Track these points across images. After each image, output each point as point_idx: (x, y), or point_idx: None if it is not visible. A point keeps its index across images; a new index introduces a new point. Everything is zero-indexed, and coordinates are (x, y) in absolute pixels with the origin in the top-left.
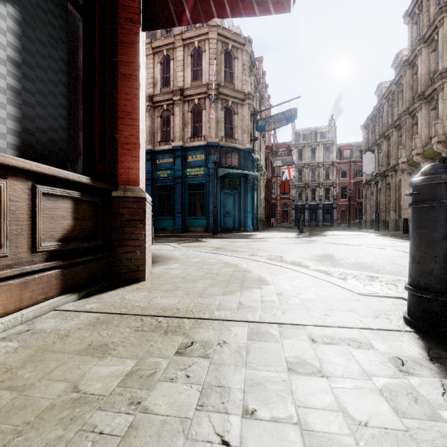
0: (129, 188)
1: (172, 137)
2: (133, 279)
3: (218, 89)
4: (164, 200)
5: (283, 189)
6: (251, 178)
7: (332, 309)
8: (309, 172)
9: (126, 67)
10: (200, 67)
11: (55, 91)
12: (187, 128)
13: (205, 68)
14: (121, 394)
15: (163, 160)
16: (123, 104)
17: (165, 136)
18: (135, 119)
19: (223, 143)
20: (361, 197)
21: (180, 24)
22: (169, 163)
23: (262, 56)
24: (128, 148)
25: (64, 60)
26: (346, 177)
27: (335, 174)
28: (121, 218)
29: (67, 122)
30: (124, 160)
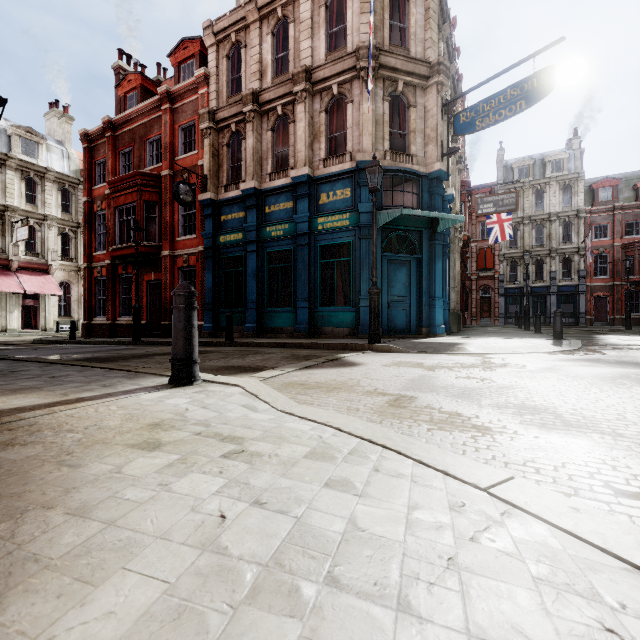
0: None
1: (292, 164)
2: None
3: (378, 57)
4: (278, 277)
5: (482, 262)
6: (442, 230)
7: None
8: (530, 232)
9: None
10: (342, 25)
11: None
12: (318, 142)
13: (352, 22)
14: None
15: (276, 207)
16: None
17: (281, 164)
18: None
19: (386, 163)
20: (637, 271)
21: None
22: (286, 211)
23: (455, 16)
24: None
25: None
26: (605, 236)
27: (583, 232)
28: None
29: None
30: None
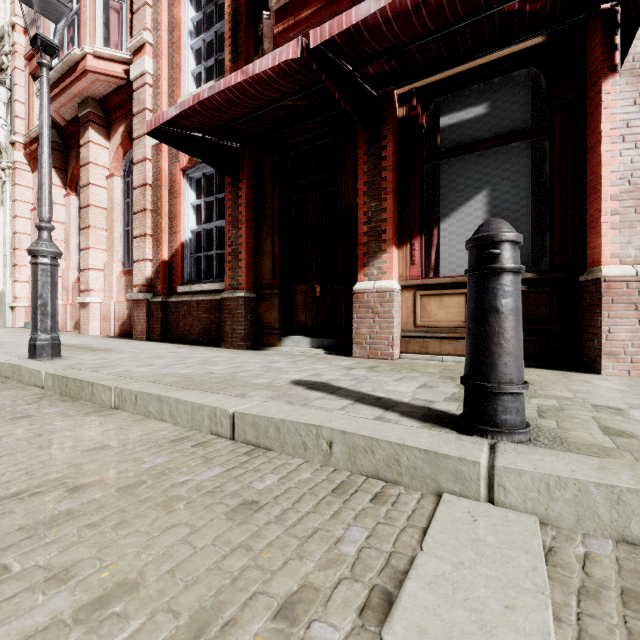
0: (591, 271)
1: None
2: (592, 370)
3: None
4: None
5: None
6: None
7: (542, 411)
8: None
9: (591, 139)
10: None
11: (517, 217)
12: None
13: None
14: (415, 371)
15: None
16: (589, 181)
17: None
18: (598, 191)
19: None
20: None
21: (636, 29)
22: None
23: None
24: (592, 226)
25: (526, 187)
26: None
27: None
28: (585, 303)
29: (529, 233)
30: (590, 241)
